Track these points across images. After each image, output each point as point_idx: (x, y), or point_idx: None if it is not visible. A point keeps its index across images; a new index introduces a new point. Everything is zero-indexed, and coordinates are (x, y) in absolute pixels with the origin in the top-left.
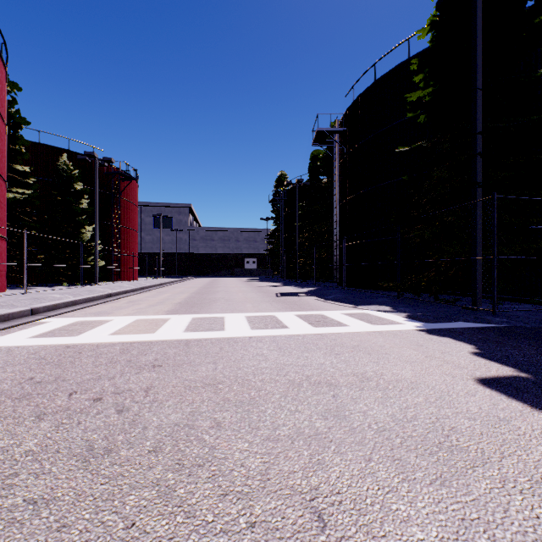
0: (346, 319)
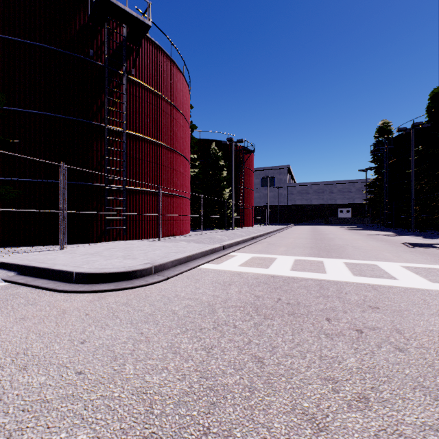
0: None
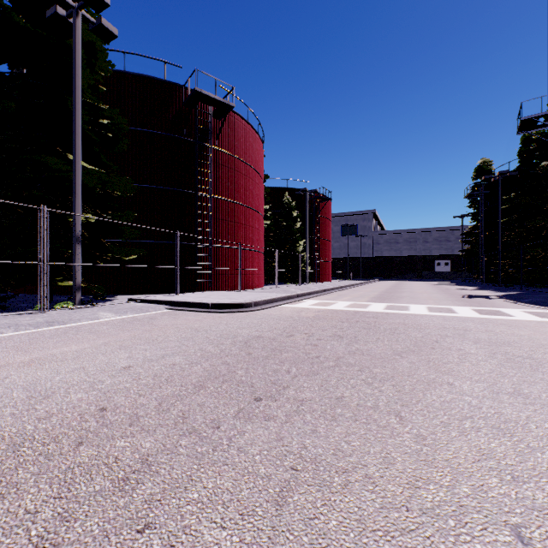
0: (519, 314)
